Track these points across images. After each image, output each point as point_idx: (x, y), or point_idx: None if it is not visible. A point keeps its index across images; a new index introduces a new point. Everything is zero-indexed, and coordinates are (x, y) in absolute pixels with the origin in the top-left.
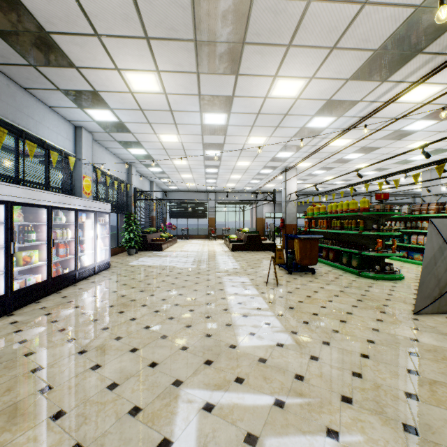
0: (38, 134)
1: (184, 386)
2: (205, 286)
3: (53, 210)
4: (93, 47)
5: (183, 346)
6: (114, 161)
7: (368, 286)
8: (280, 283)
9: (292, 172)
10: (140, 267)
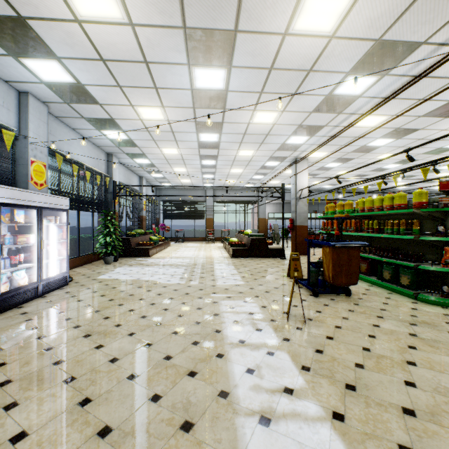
0: None
1: None
2: (193, 321)
3: None
4: None
5: None
6: (88, 148)
7: (446, 322)
8: (307, 316)
9: (304, 164)
10: (109, 284)
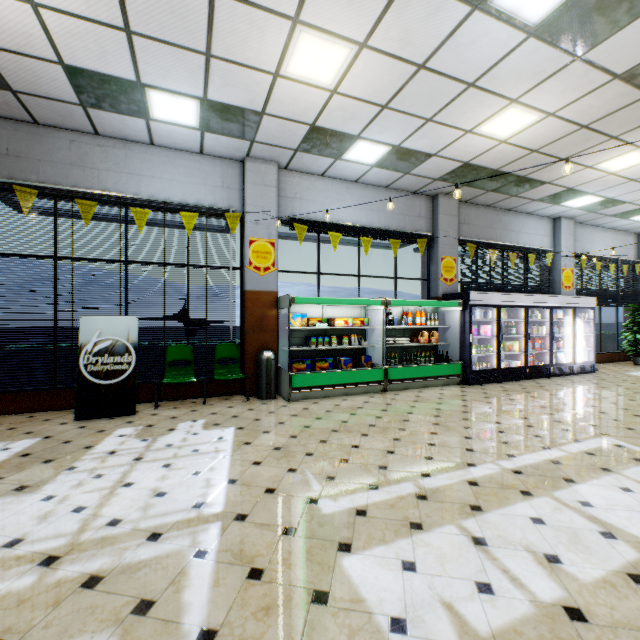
0: (517, 242)
1: (608, 436)
2: None
3: (529, 309)
4: (559, 167)
5: (629, 428)
6: (610, 238)
7: None
8: None
9: None
10: (638, 378)
